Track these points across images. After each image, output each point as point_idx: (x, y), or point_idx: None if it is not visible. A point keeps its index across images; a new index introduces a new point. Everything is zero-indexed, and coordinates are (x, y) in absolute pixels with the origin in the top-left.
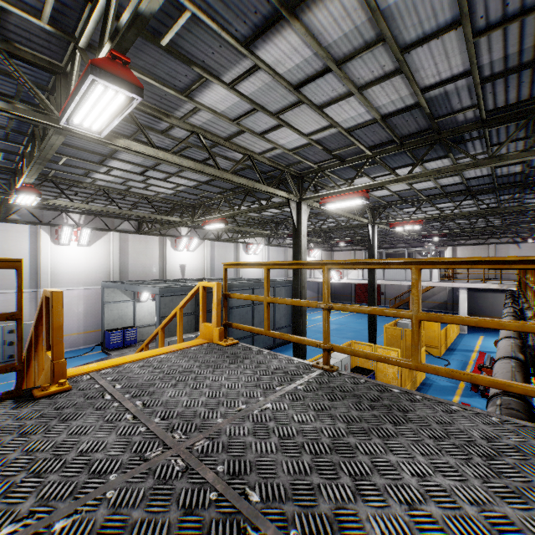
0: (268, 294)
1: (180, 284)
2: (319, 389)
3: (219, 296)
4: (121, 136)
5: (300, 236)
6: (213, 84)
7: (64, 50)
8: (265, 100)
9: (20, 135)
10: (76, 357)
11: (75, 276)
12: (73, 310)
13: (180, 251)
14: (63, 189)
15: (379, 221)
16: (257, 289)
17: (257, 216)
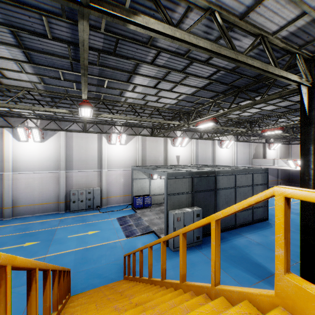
0: None
1: (180, 169)
2: None
3: None
4: (141, 44)
5: (312, 123)
6: None
7: None
8: None
9: (77, 62)
10: (118, 210)
11: (118, 162)
12: (118, 182)
13: (176, 146)
14: (110, 109)
15: None
16: (238, 175)
17: (235, 118)
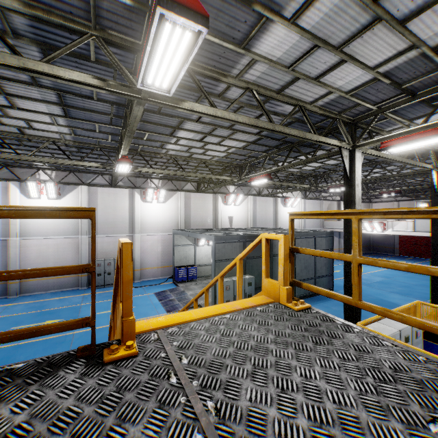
0: (359, 253)
1: (230, 233)
2: None
3: (286, 250)
4: None
5: (353, 185)
6: (272, 24)
7: (142, 26)
8: (329, 31)
9: (118, 118)
10: (156, 285)
11: (156, 225)
12: (155, 250)
13: (229, 205)
14: (148, 160)
15: None
16: (298, 239)
17: (296, 172)
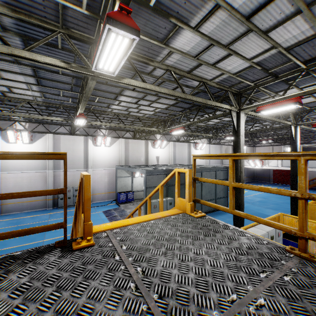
0: (233, 180)
1: (157, 168)
2: (313, 287)
3: (190, 179)
4: None
5: (239, 135)
6: (183, 30)
7: (95, 27)
8: (220, 36)
9: (77, 87)
10: (104, 205)
11: (103, 162)
12: (103, 180)
13: (156, 148)
14: (98, 116)
15: (301, 122)
16: (204, 172)
17: (203, 125)
